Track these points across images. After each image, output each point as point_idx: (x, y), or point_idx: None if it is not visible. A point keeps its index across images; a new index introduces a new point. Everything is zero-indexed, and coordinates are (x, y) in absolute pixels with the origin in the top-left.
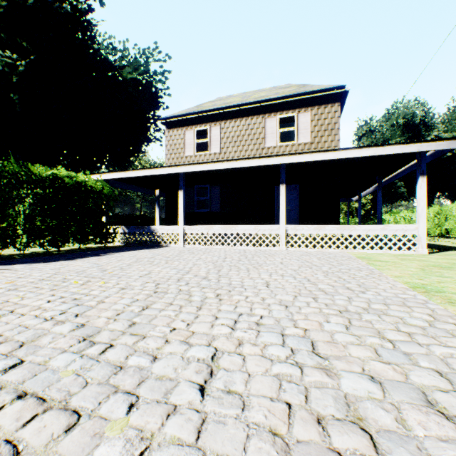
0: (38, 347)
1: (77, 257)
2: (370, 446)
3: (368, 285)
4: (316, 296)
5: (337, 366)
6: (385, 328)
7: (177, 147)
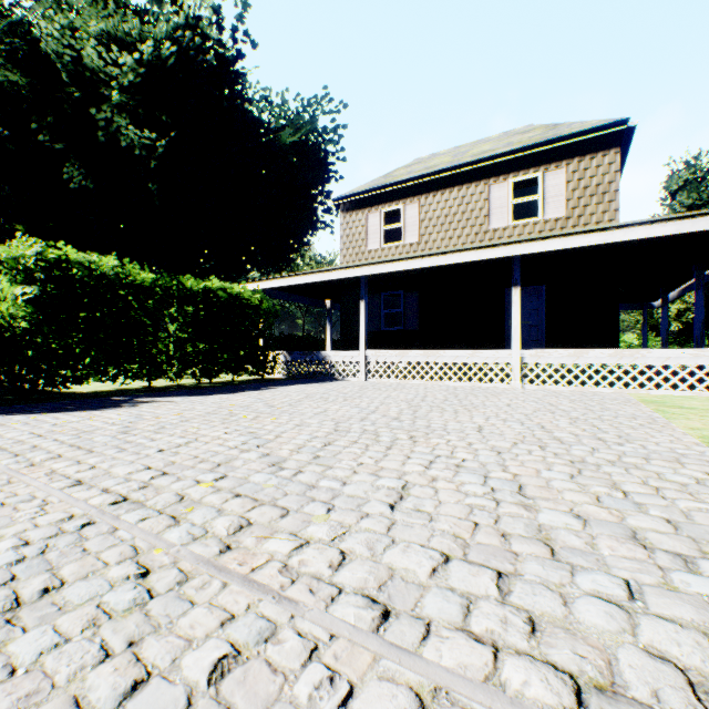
0: (234, 467)
1: (234, 391)
2: (547, 552)
3: (633, 436)
4: (545, 444)
5: (540, 505)
6: (626, 480)
7: (356, 238)
